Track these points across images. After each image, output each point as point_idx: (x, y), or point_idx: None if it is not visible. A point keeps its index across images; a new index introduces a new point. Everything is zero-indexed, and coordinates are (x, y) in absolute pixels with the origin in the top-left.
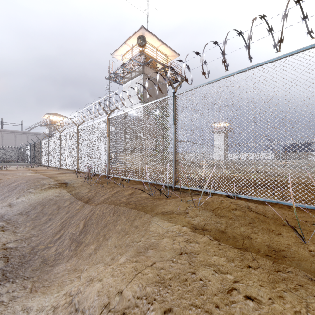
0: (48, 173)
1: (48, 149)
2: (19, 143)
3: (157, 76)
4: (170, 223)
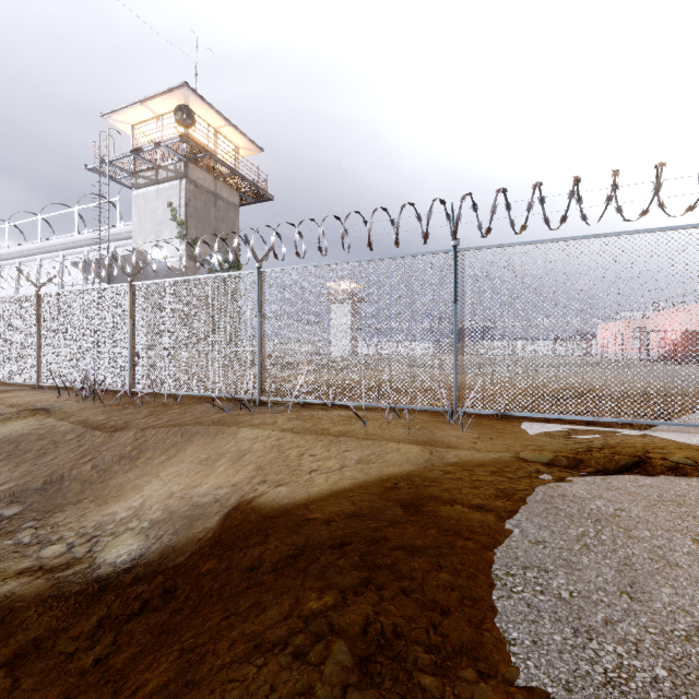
0: None
1: None
2: None
3: (235, 242)
4: (259, 429)
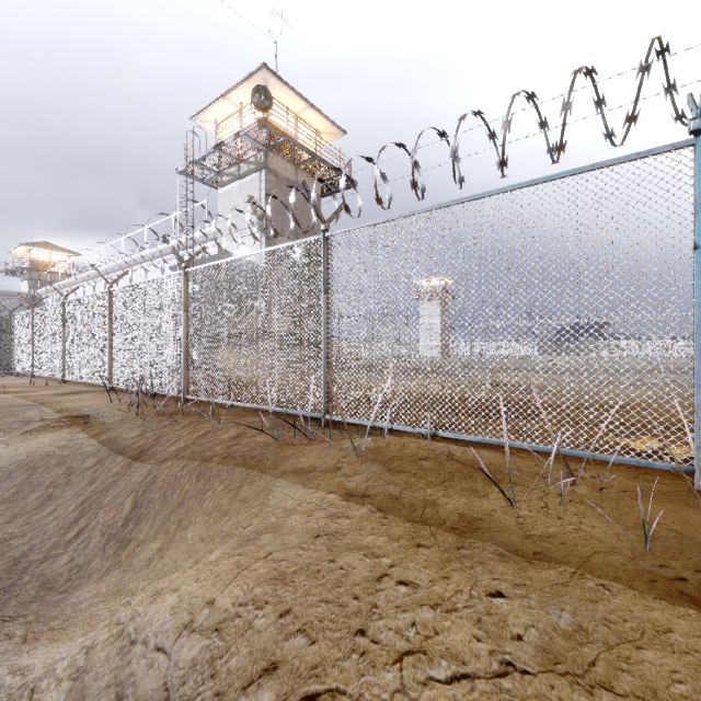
0: (36, 392)
1: (31, 335)
2: None
3: (291, 195)
4: (306, 488)
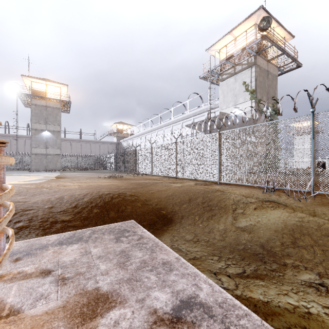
0: (185, 183)
1: (151, 157)
2: (93, 152)
3: None
4: None
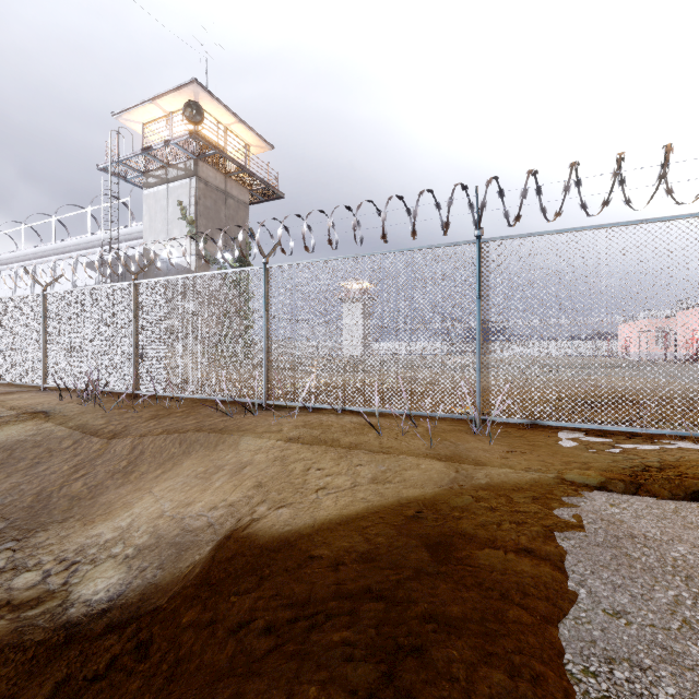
0: None
1: None
2: None
3: (240, 236)
4: (263, 438)
